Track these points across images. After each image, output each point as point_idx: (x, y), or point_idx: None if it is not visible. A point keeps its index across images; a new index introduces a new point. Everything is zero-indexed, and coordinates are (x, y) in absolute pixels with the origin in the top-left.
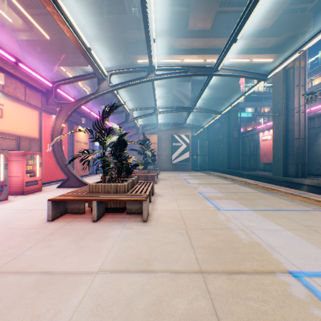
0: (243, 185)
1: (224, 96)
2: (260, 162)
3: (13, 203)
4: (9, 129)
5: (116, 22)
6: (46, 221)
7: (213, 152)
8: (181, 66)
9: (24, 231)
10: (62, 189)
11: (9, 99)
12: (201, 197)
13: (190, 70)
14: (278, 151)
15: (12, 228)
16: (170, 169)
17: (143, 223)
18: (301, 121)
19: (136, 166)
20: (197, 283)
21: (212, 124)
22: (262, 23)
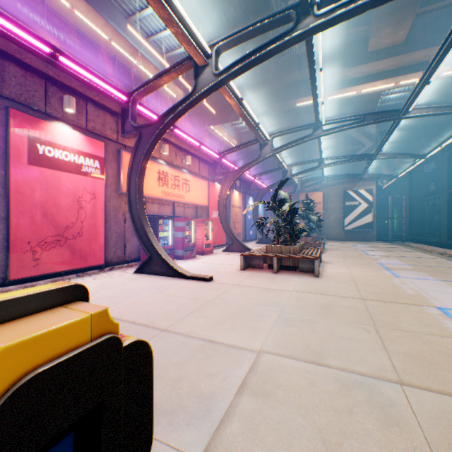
0: None
1: (440, 121)
2: None
3: (202, 259)
4: (192, 200)
5: (271, 69)
6: (239, 270)
7: (421, 213)
8: (355, 115)
9: (231, 273)
10: (228, 253)
11: (192, 175)
12: (378, 267)
13: (367, 118)
14: None
15: (222, 271)
16: (341, 238)
17: (315, 277)
18: None
19: (302, 231)
20: (357, 301)
21: (419, 167)
22: None
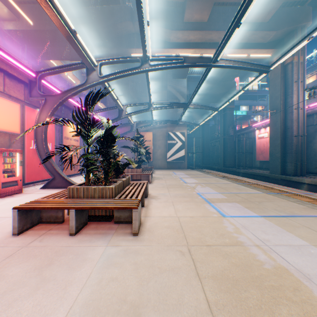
0: (243, 185)
1: (220, 93)
2: (256, 160)
3: None
4: None
5: (108, 13)
6: (11, 235)
7: (208, 150)
8: (178, 56)
9: None
10: (46, 190)
11: None
12: (201, 200)
13: (188, 60)
14: (276, 148)
15: None
16: (165, 167)
17: (133, 237)
18: (300, 118)
19: (127, 164)
20: None
21: (207, 122)
22: (261, 16)
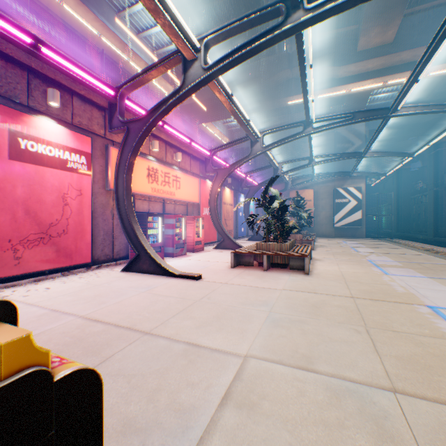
0: (441, 257)
1: (427, 121)
2: None
3: (193, 257)
4: (183, 197)
5: (262, 67)
6: (229, 268)
7: (408, 210)
8: (345, 113)
9: (221, 271)
10: (219, 250)
11: (183, 172)
12: (368, 264)
13: (357, 116)
14: None
15: (211, 269)
16: (331, 235)
17: (305, 275)
18: None
19: (293, 228)
20: (347, 299)
21: (406, 165)
22: None
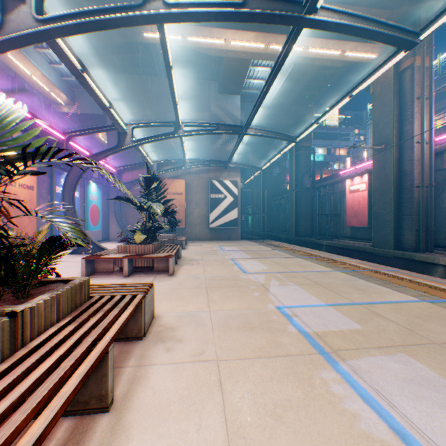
0: (357, 276)
1: (291, 124)
2: (346, 225)
3: None
4: None
5: None
6: None
7: (271, 211)
8: None
9: None
10: None
11: None
12: (299, 343)
13: (252, 3)
14: (386, 207)
15: None
16: (207, 238)
17: None
18: (424, 158)
19: (65, 244)
20: None
21: (270, 169)
22: None
